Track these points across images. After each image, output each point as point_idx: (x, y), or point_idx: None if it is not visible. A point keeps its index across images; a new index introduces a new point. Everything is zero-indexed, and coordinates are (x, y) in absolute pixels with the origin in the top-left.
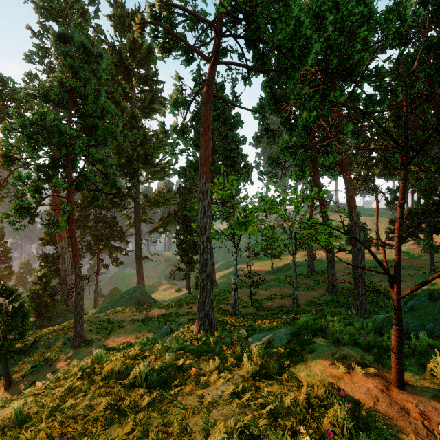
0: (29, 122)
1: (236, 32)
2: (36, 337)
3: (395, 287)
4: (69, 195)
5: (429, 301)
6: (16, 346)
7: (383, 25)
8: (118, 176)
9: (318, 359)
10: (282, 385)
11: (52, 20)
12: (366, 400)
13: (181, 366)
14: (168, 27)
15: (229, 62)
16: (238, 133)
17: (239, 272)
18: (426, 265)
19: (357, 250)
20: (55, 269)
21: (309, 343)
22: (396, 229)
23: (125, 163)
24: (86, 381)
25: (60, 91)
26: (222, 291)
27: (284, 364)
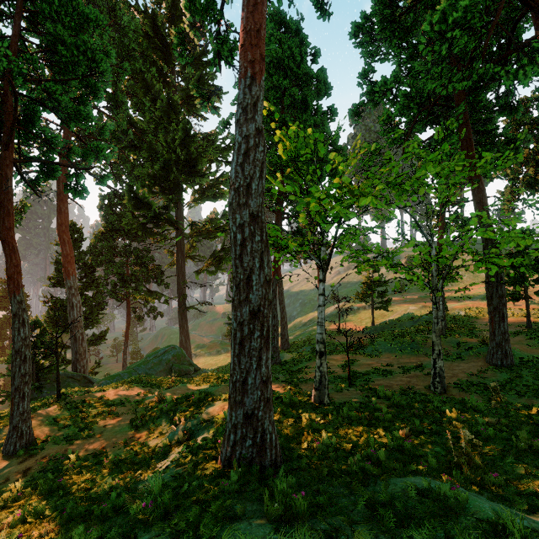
0: None
1: None
2: None
3: None
4: (2, 165)
5: None
6: None
7: None
8: (153, 193)
9: None
10: None
11: None
12: None
13: None
14: None
15: None
16: None
17: None
18: None
19: None
20: (65, 318)
21: None
22: None
23: (161, 174)
24: None
25: None
26: (297, 357)
27: None
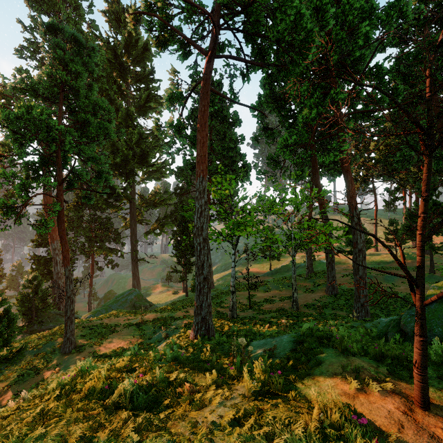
0: (14, 115)
1: (234, 27)
2: (23, 343)
3: (418, 293)
4: (58, 194)
5: (436, 304)
6: (2, 353)
7: (384, 21)
8: (113, 176)
9: (327, 372)
10: (289, 407)
11: (44, 15)
12: (388, 426)
13: (174, 380)
14: (164, 19)
15: (227, 55)
16: (236, 132)
17: (237, 274)
18: (425, 266)
19: (358, 251)
20: (47, 271)
21: (315, 353)
22: (418, 226)
23: (120, 163)
24: (63, 401)
25: (49, 84)
26: (220, 294)
27: (290, 379)
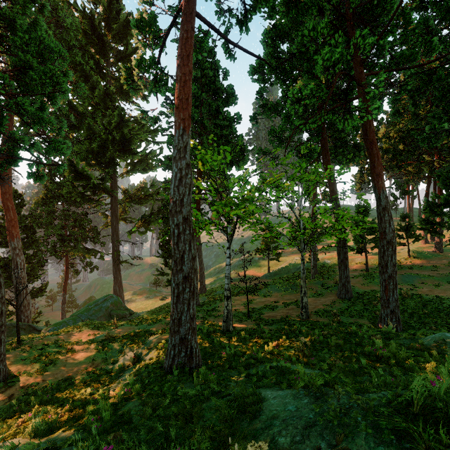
0: None
1: None
2: None
3: None
4: None
5: None
6: None
7: None
8: (90, 165)
9: None
10: None
11: None
12: None
13: None
14: None
15: None
16: None
17: (232, 277)
18: (444, 265)
19: (387, 243)
20: (7, 275)
21: None
22: None
23: (98, 150)
24: None
25: None
26: (212, 299)
27: None
